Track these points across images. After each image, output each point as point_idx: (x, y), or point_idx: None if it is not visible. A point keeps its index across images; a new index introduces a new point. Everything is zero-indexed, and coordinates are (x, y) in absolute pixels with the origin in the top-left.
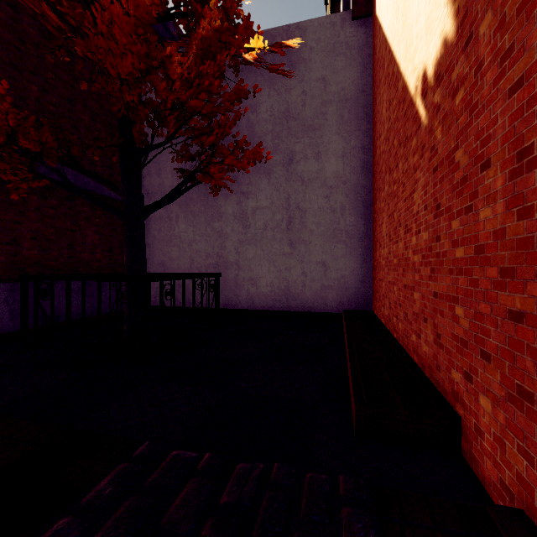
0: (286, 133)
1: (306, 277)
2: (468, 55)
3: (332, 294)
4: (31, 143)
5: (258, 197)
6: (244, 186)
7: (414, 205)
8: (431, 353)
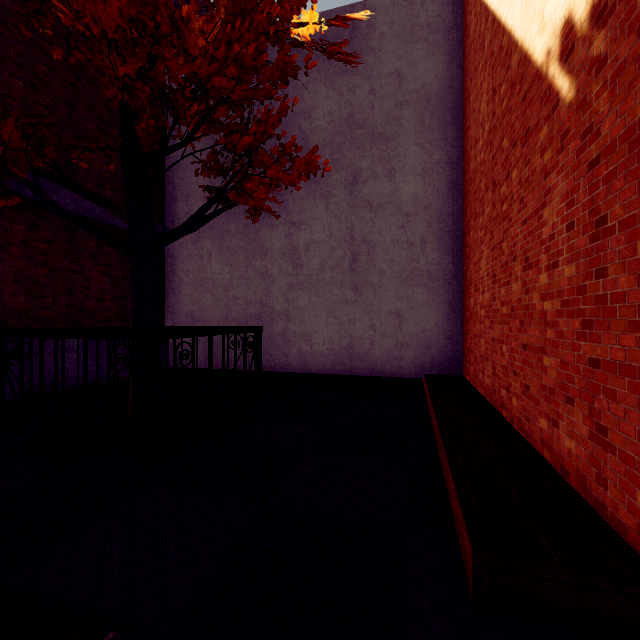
0: (349, 145)
1: (375, 331)
2: None
3: (409, 354)
4: None
5: (312, 228)
6: (295, 214)
7: (543, 226)
8: (584, 454)
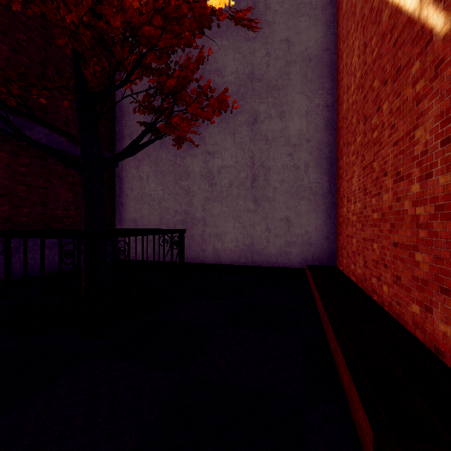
0: (250, 94)
1: (270, 233)
2: None
3: (296, 250)
4: None
5: (223, 156)
6: (210, 146)
7: (415, 144)
8: None
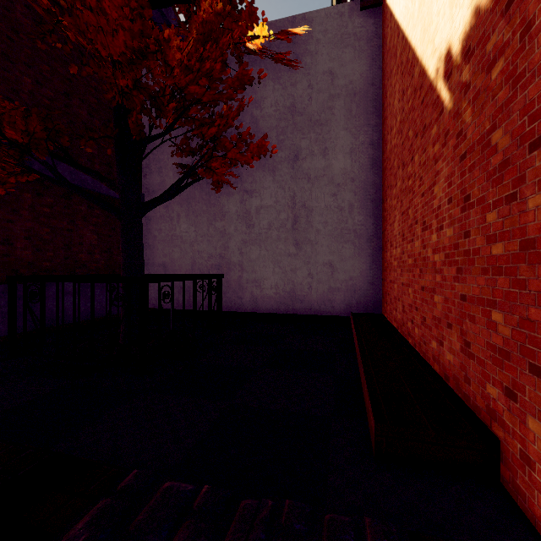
0: (291, 129)
1: (312, 278)
2: (510, 18)
3: (340, 297)
4: (17, 132)
5: (262, 196)
6: (248, 184)
7: (434, 199)
8: (458, 363)
